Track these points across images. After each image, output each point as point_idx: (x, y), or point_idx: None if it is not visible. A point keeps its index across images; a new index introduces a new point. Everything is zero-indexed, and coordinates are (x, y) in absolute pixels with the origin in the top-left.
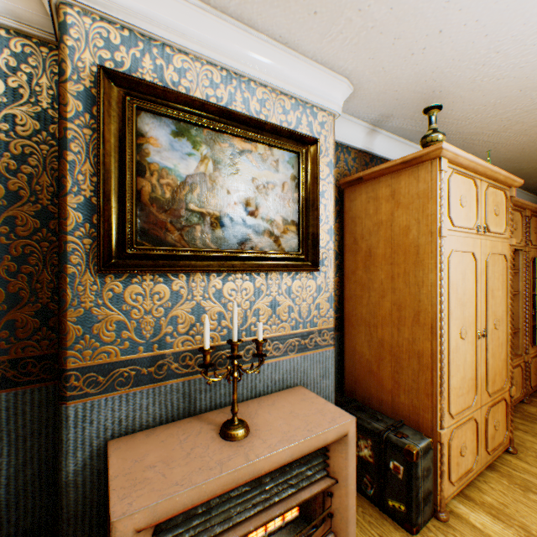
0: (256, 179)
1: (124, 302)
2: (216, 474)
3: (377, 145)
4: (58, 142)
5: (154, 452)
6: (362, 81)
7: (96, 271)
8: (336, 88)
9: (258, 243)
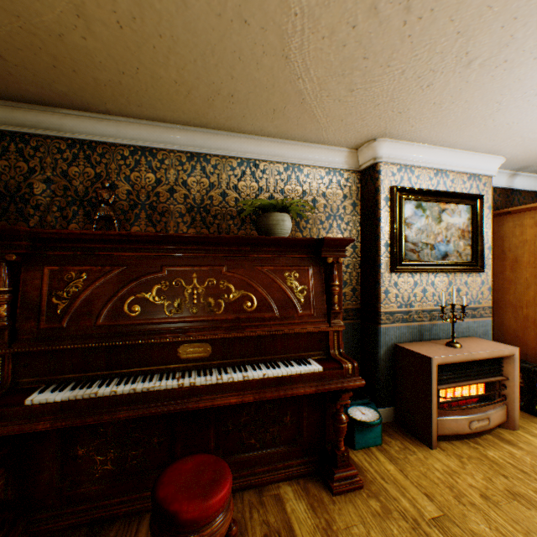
0: (449, 223)
1: (397, 285)
2: (459, 353)
3: (516, 182)
4: (357, 214)
5: (422, 347)
6: (513, 156)
7: (388, 271)
8: (494, 163)
9: (450, 257)
